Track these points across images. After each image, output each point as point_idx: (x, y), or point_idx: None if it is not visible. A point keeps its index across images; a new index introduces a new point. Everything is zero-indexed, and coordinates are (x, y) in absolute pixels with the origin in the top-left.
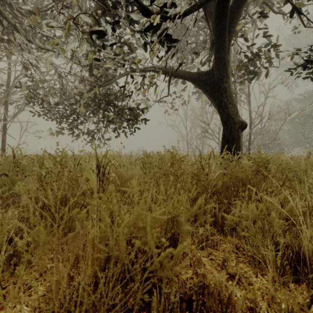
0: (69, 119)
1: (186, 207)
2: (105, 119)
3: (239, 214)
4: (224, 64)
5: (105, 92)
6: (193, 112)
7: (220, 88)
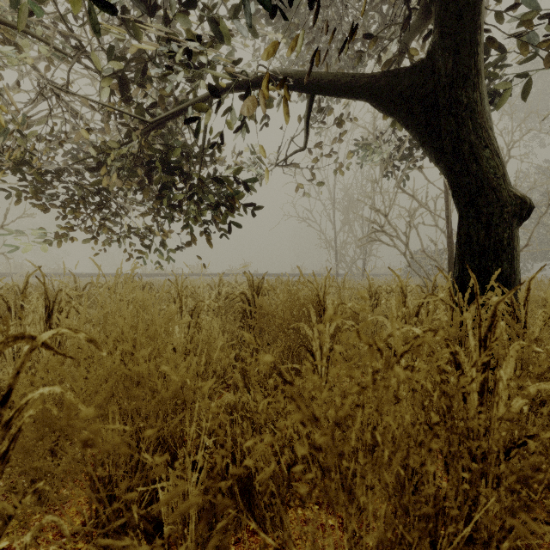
0: (90, 202)
1: None
2: (166, 202)
3: None
4: (472, 32)
5: (166, 143)
6: (347, 195)
7: (458, 103)
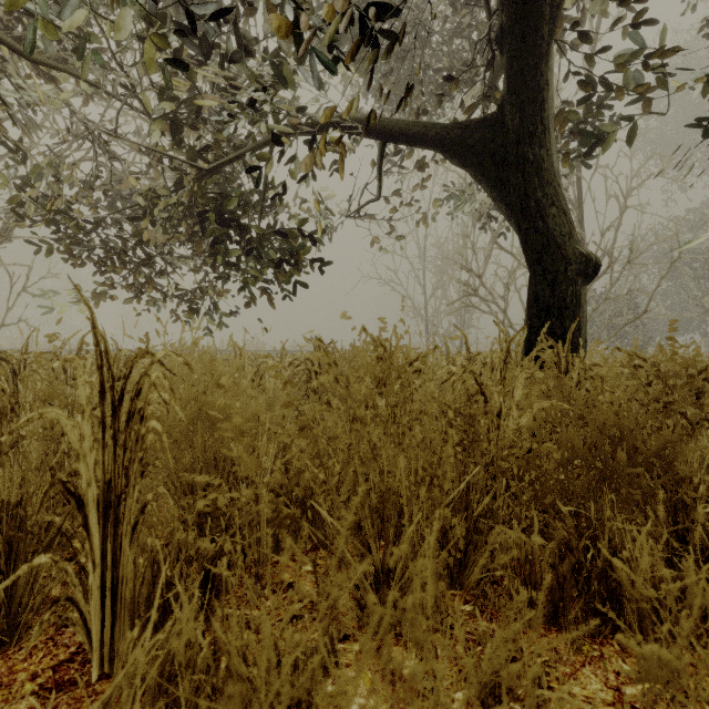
0: (131, 260)
1: (437, 583)
2: (220, 260)
3: (652, 594)
4: (536, 90)
5: (220, 191)
6: (440, 251)
7: (525, 160)
